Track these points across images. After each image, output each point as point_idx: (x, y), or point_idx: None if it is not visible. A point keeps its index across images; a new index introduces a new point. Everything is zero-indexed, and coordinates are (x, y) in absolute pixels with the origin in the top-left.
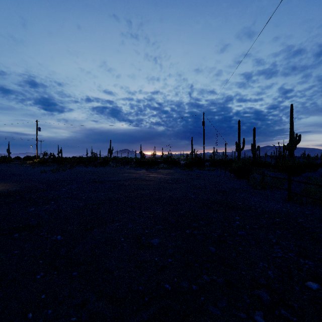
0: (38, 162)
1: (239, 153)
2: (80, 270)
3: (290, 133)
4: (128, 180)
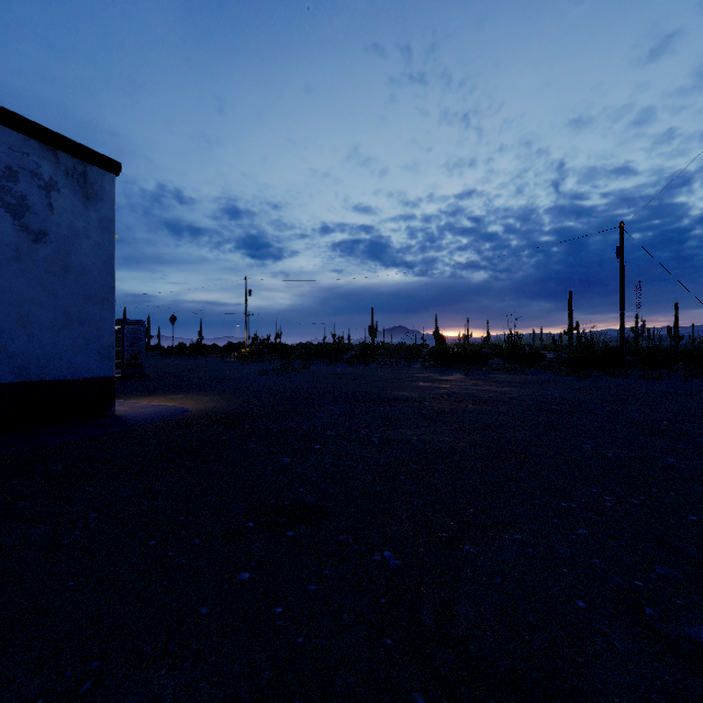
0: (248, 355)
1: None
2: None
3: None
4: (442, 399)
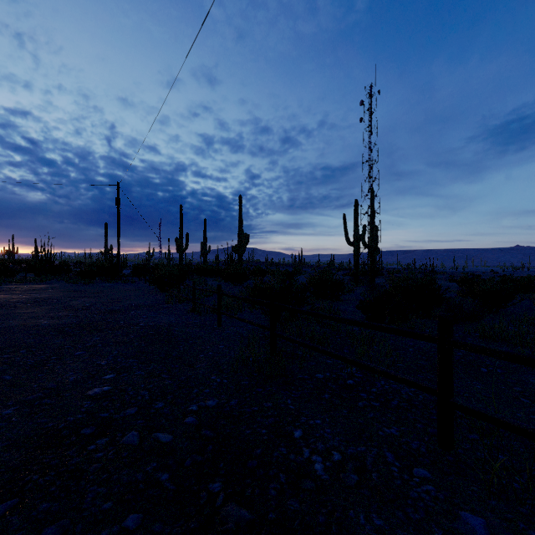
0: None
1: (181, 255)
2: None
3: (239, 231)
4: None
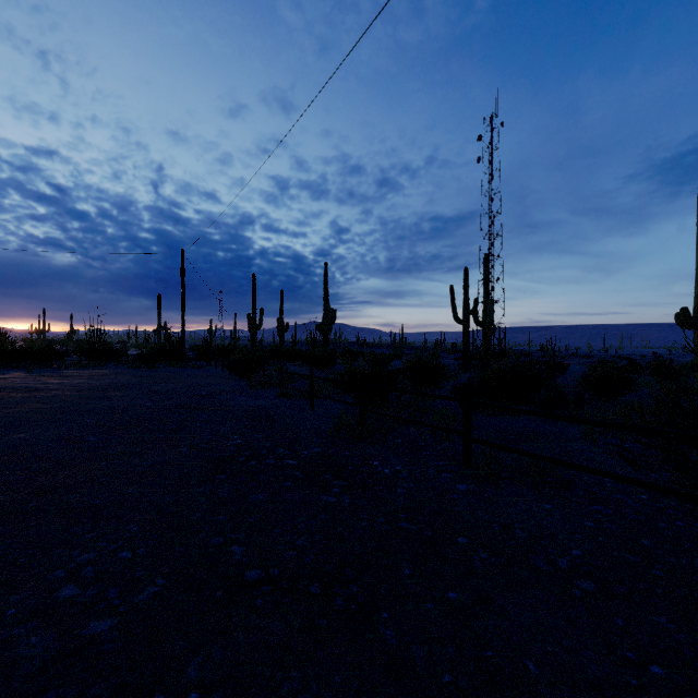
0: None
1: (254, 334)
2: (2, 462)
3: (325, 306)
4: None
